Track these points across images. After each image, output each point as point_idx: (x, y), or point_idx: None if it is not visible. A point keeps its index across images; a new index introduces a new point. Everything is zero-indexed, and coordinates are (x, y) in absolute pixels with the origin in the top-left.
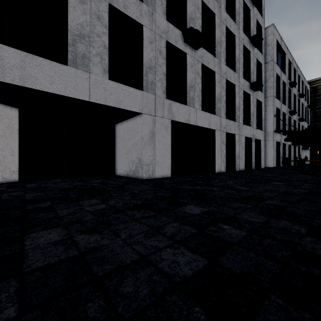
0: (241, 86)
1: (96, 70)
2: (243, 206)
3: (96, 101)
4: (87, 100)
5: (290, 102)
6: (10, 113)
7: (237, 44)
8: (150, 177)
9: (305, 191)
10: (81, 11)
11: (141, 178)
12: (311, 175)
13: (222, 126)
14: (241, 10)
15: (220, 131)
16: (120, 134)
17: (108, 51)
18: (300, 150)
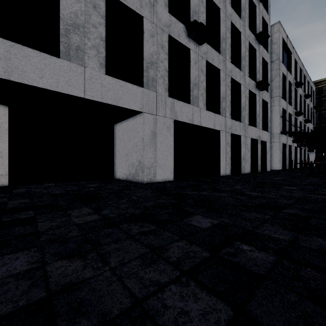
0: (247, 85)
1: (92, 64)
2: (260, 217)
3: (92, 98)
4: (82, 96)
5: (296, 102)
6: None
7: (243, 41)
8: (151, 181)
9: (324, 198)
10: None
11: (141, 182)
12: (322, 179)
13: (227, 126)
14: (247, 5)
15: (225, 132)
16: (119, 134)
17: (105, 44)
18: (306, 152)
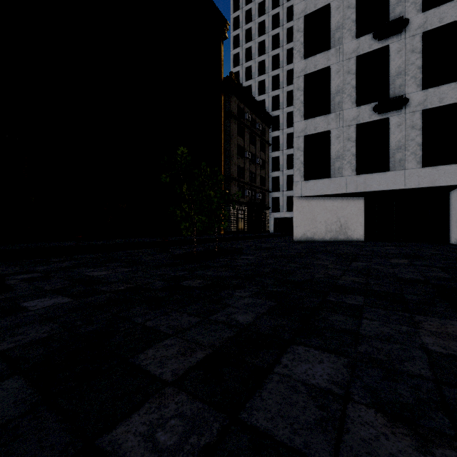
0: None
1: (410, 165)
2: None
3: (410, 187)
4: (403, 188)
5: None
6: (359, 201)
7: None
8: None
9: None
10: (398, 132)
11: None
12: None
13: None
14: None
15: None
16: (452, 202)
17: (421, 147)
18: None
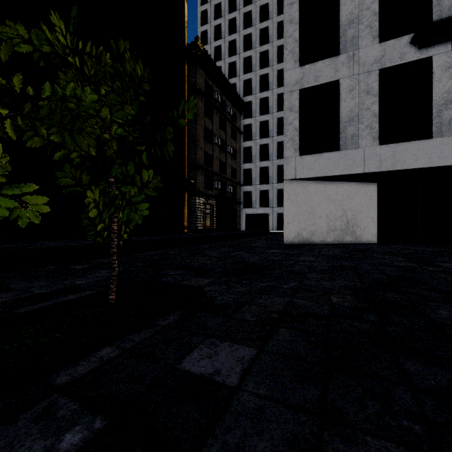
0: None
1: None
2: None
3: None
4: None
5: None
6: (371, 188)
7: None
8: None
9: None
10: (446, 78)
11: None
12: None
13: None
14: None
15: None
16: None
17: None
18: None
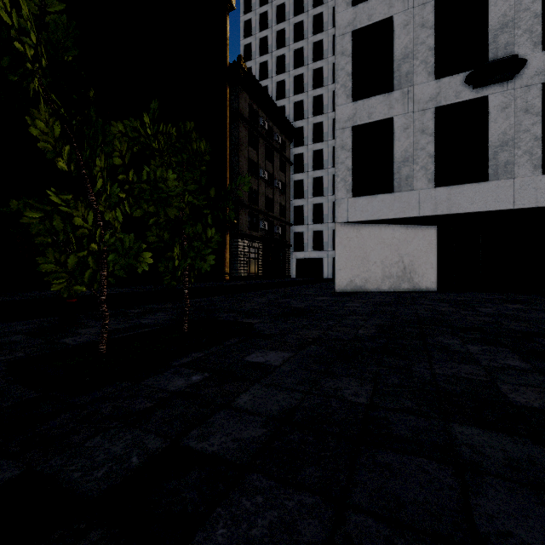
0: None
1: (522, 171)
2: None
3: (522, 206)
4: (510, 208)
5: None
6: (430, 231)
7: None
8: None
9: None
10: (502, 119)
11: None
12: None
13: None
14: None
15: None
16: None
17: (540, 142)
18: None
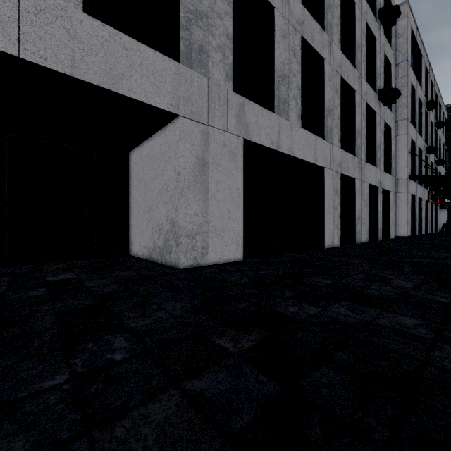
0: (363, 95)
1: None
2: None
3: (42, 62)
4: (10, 51)
5: (426, 133)
6: None
7: (358, 19)
8: (197, 264)
9: None
10: None
11: (175, 267)
12: None
13: (335, 161)
14: None
15: (332, 171)
16: (136, 170)
17: None
18: (438, 209)
